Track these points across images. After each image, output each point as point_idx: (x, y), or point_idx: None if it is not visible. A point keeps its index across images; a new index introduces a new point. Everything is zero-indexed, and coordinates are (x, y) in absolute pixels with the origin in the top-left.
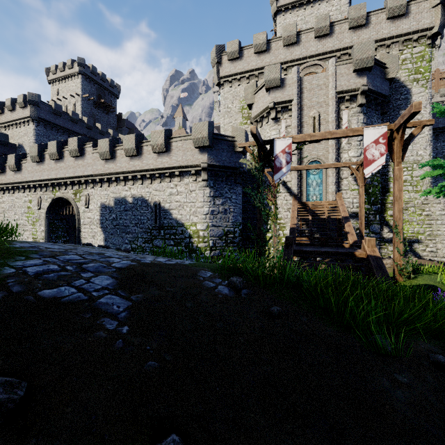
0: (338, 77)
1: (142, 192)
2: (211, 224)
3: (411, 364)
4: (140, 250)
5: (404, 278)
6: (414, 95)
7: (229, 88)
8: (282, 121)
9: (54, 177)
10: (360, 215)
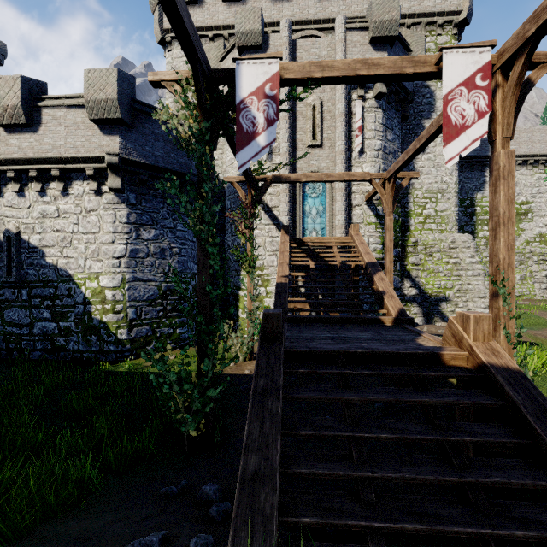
0: (350, 47)
1: None
2: (130, 276)
3: None
4: None
5: None
6: (439, 100)
7: (181, 51)
8: None
9: None
10: (387, 262)
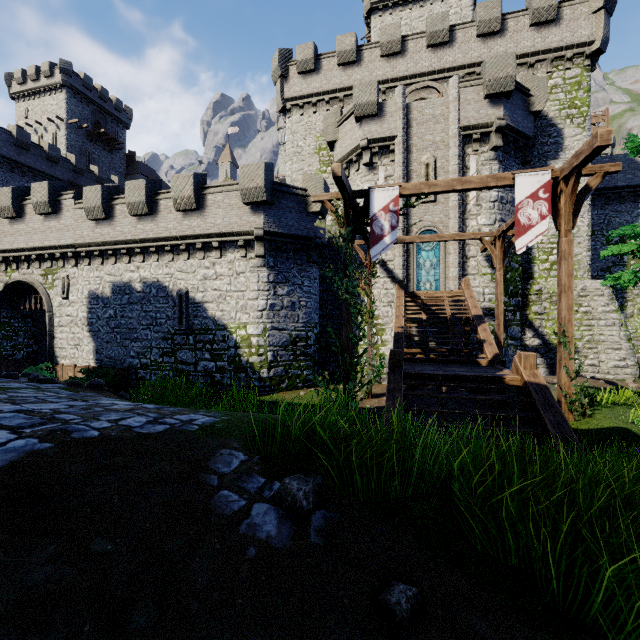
0: (463, 105)
1: (158, 274)
2: (269, 325)
3: None
4: (154, 368)
5: (576, 416)
6: (568, 139)
7: (300, 117)
8: (380, 168)
9: (8, 248)
10: (497, 313)
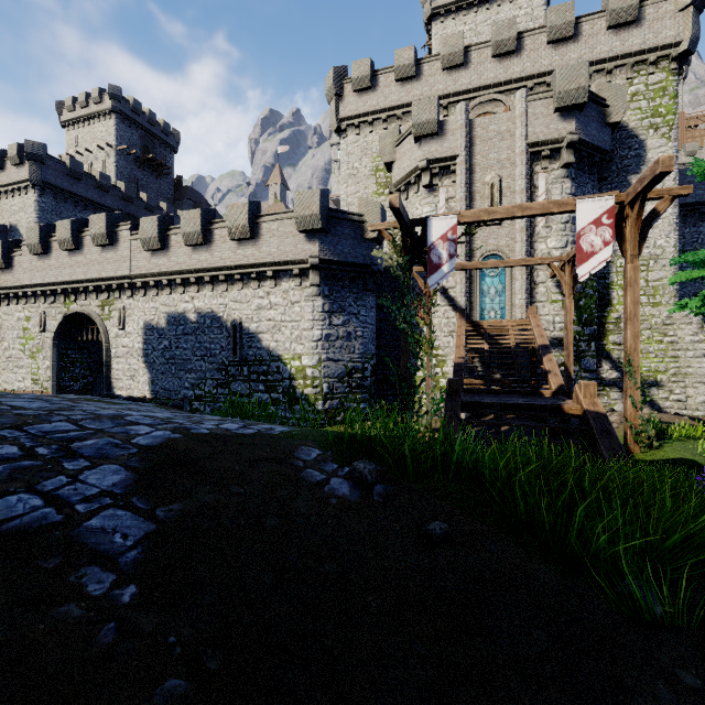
0: (531, 120)
1: (212, 304)
2: (325, 356)
3: (702, 643)
4: (209, 400)
5: (642, 448)
6: (651, 151)
7: (356, 137)
8: (441, 190)
9: (67, 279)
10: (567, 343)
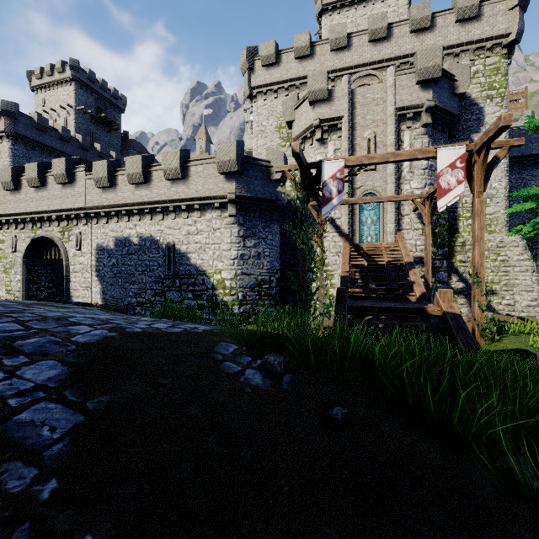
0: (399, 90)
1: (151, 230)
2: (240, 271)
3: None
4: (148, 305)
5: (487, 341)
6: (488, 115)
7: (264, 101)
8: (330, 143)
9: (34, 210)
10: (426, 261)
